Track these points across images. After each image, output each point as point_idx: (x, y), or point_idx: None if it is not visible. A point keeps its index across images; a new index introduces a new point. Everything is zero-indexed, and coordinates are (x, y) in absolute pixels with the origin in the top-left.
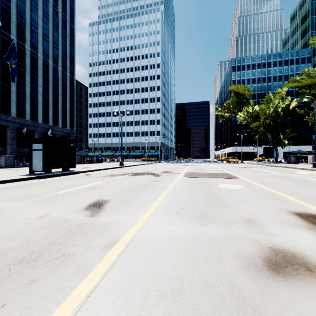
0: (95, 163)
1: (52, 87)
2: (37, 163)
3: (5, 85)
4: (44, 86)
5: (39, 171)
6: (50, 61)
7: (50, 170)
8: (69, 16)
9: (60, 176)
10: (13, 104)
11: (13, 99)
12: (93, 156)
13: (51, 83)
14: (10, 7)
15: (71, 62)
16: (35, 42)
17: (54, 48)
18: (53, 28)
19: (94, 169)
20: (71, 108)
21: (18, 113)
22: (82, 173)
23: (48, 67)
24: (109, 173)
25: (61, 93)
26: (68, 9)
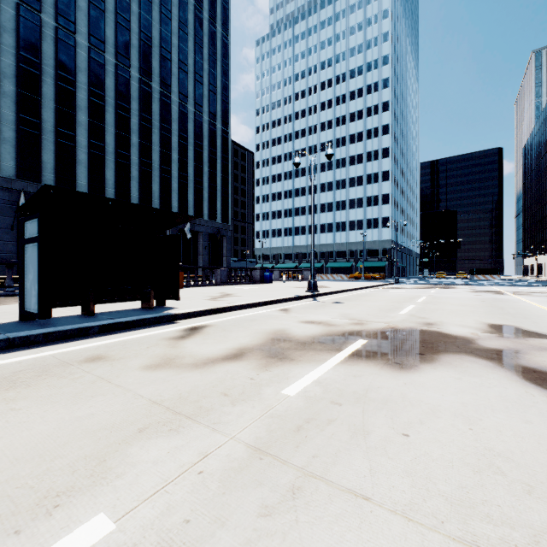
0: (258, 283)
1: (192, 150)
2: (31, 285)
3: (122, 152)
4: (181, 150)
5: (33, 313)
6: (189, 107)
7: (90, 309)
8: (220, 23)
9: (95, 333)
10: (133, 184)
11: (133, 175)
12: (253, 268)
13: (191, 143)
14: (129, 22)
15: (223, 105)
16: (166, 76)
17: (195, 83)
18: (195, 49)
19: (231, 305)
20: (223, 185)
21: (141, 198)
22: (185, 320)
23: (187, 116)
24: (269, 326)
25: (207, 160)
26: (218, 11)
